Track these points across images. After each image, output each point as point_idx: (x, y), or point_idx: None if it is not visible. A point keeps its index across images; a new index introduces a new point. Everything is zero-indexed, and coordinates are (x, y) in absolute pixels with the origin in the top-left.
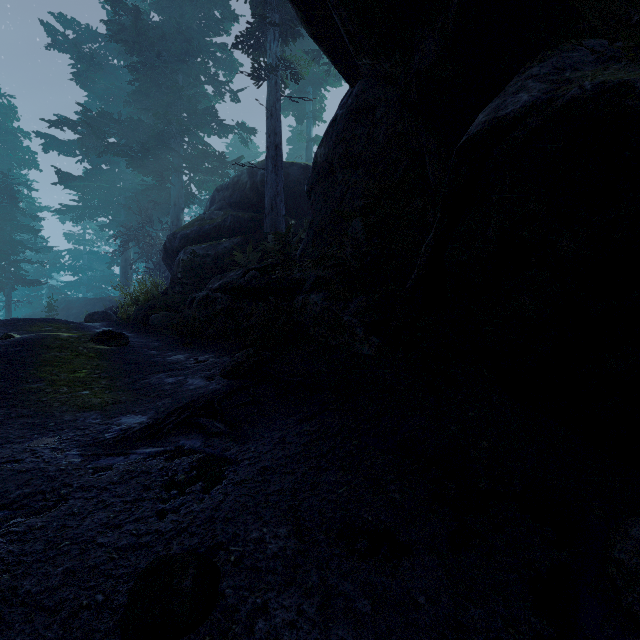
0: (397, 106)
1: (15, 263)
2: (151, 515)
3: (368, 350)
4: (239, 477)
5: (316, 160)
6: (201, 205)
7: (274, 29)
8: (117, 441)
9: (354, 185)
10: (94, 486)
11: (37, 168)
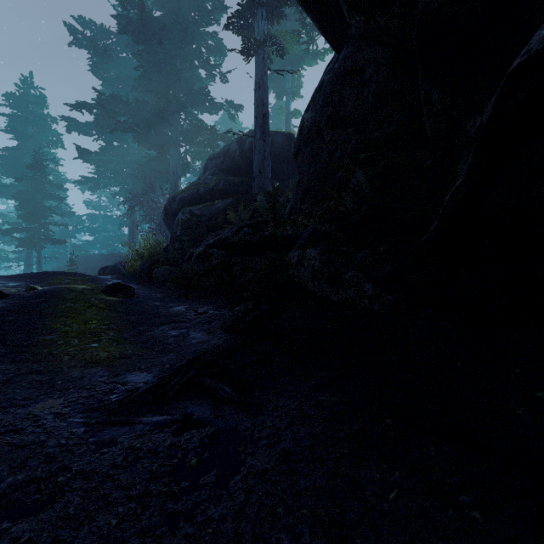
0: (388, 64)
1: (44, 225)
2: (160, 522)
3: (379, 308)
4: (259, 464)
5: (303, 124)
6: (195, 174)
7: (262, 8)
8: (122, 405)
9: (343, 144)
10: (95, 471)
11: (62, 147)
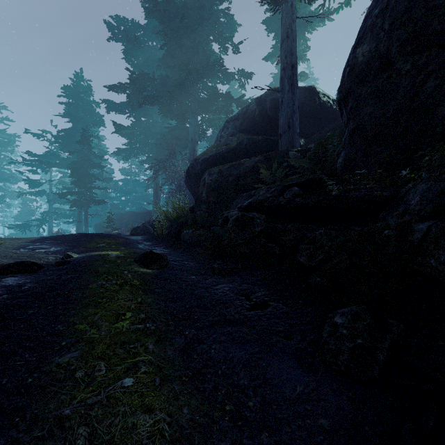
0: None
1: (90, 189)
2: None
3: None
4: None
5: (355, 61)
6: (207, 141)
7: None
8: None
9: (442, 67)
10: None
11: (103, 126)
